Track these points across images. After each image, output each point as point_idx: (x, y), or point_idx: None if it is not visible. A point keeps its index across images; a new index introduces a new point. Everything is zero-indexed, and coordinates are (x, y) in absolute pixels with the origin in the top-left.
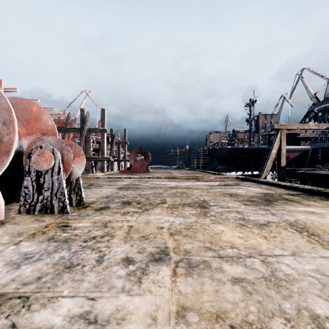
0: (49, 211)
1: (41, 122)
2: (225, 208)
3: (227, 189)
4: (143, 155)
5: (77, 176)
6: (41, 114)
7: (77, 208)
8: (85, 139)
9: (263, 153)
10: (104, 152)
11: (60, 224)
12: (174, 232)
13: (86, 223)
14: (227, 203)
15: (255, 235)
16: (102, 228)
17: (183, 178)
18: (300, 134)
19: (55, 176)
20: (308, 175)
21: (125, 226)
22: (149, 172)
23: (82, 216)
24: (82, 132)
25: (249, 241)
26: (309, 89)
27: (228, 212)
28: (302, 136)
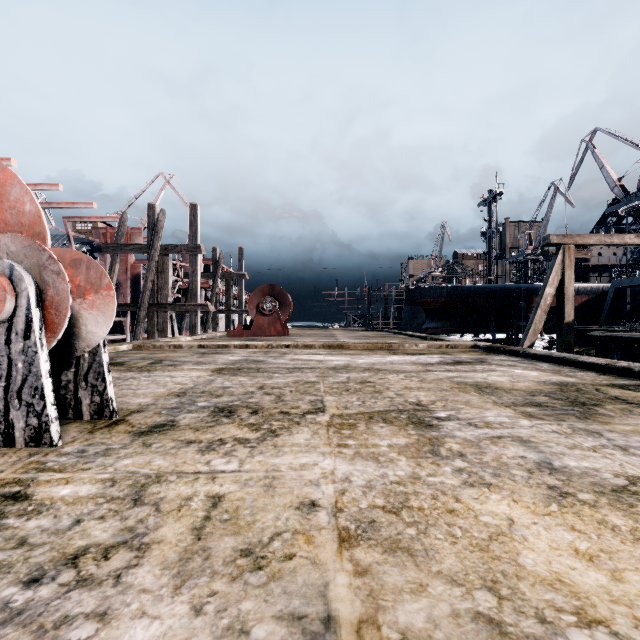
0: (1, 440)
1: (5, 203)
2: (482, 427)
3: (464, 372)
4: (276, 300)
5: (95, 343)
6: (6, 184)
7: (91, 427)
8: (157, 266)
9: (517, 297)
10: (195, 294)
11: (5, 489)
12: (351, 528)
13: (84, 486)
14: (482, 412)
15: (629, 542)
16: (124, 507)
17: (361, 347)
18: (589, 261)
19: (18, 342)
20: (614, 341)
21: (200, 498)
22: (290, 335)
23: (88, 455)
24: (150, 252)
25: (630, 581)
26: (608, 169)
27: (494, 440)
28: (592, 264)
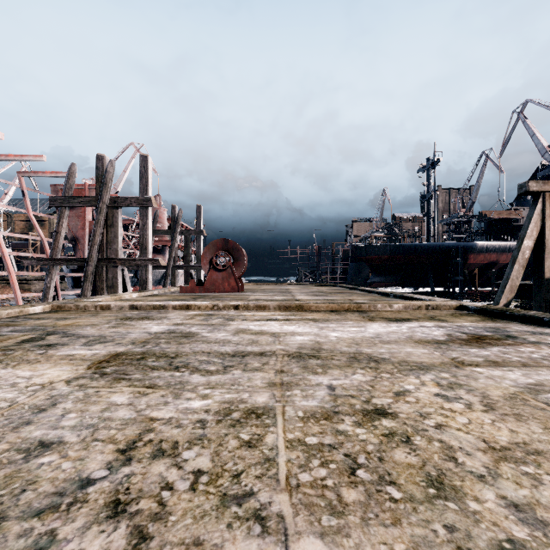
0: None
1: None
2: None
3: (530, 370)
4: (230, 255)
5: None
6: None
7: None
8: (107, 219)
9: (454, 254)
10: (146, 249)
11: None
12: None
13: None
14: None
15: None
16: None
17: (324, 308)
18: (518, 221)
19: None
20: None
21: None
22: (244, 290)
23: None
24: (99, 204)
25: None
26: (539, 137)
27: None
28: (522, 224)
